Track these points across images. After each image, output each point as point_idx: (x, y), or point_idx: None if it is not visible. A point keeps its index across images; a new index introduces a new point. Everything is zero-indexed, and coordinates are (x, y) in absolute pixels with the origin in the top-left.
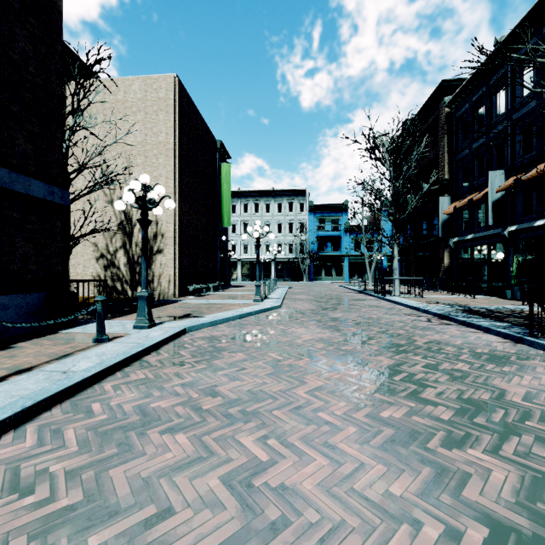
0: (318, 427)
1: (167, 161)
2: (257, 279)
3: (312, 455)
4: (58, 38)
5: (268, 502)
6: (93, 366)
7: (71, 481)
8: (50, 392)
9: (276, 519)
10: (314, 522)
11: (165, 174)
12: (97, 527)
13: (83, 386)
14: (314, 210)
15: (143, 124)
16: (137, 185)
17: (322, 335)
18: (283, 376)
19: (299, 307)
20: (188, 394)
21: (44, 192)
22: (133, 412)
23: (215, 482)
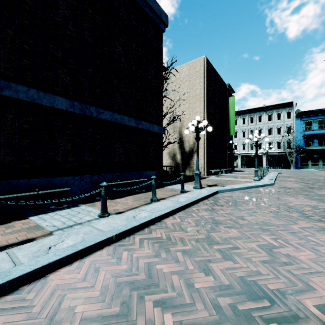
0: (307, 241)
1: (200, 103)
2: (256, 167)
3: (304, 250)
4: (161, 63)
5: (281, 257)
6: (186, 200)
7: (198, 232)
8: (178, 206)
9: (286, 262)
10: (306, 268)
11: (199, 110)
12: (214, 245)
13: (185, 207)
14: (301, 116)
15: (188, 87)
16: (195, 122)
17: (309, 203)
18: (281, 219)
19: (288, 186)
20: (230, 217)
21: (157, 129)
22: (209, 219)
23: (254, 245)
